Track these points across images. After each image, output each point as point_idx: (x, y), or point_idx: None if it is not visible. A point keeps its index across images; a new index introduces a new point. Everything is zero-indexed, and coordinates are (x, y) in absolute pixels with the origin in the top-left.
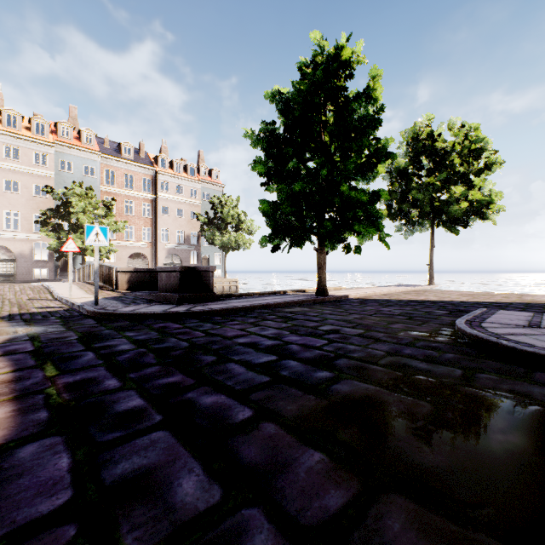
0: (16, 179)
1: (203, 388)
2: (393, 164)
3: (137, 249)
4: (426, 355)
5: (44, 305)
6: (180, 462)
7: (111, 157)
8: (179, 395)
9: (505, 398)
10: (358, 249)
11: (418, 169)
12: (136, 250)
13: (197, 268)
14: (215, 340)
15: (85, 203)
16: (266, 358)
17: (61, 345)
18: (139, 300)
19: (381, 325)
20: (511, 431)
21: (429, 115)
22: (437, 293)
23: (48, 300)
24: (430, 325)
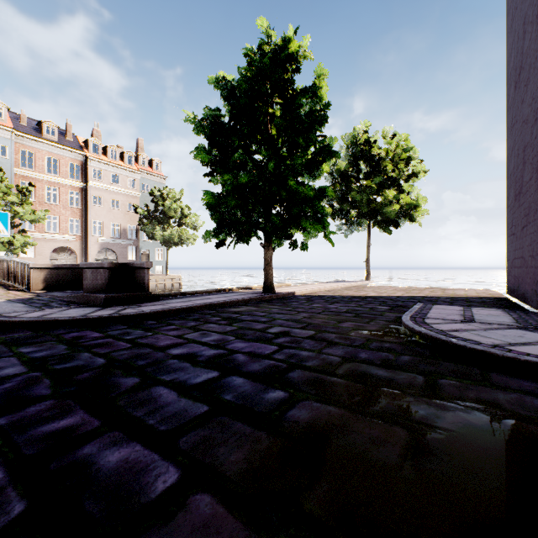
0: None
1: (110, 435)
2: (335, 166)
3: (63, 242)
4: (383, 359)
5: None
6: None
7: (28, 137)
8: (68, 453)
9: (477, 412)
10: (305, 246)
11: (357, 172)
12: (62, 244)
13: (130, 264)
14: (143, 352)
15: None
16: (206, 375)
17: None
18: (54, 302)
19: (331, 325)
20: (503, 462)
21: (367, 122)
22: (375, 288)
23: None
24: (377, 323)
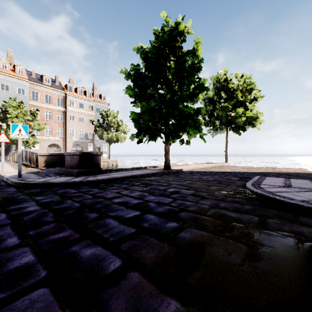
0: None
1: (85, 241)
2: (206, 95)
3: (54, 141)
4: (234, 207)
5: None
6: None
7: (36, 84)
8: (65, 249)
9: (290, 237)
10: (188, 142)
11: (219, 98)
12: (53, 142)
13: (90, 153)
14: (99, 200)
15: (18, 111)
16: (133, 213)
17: None
18: (51, 173)
19: (203, 187)
20: (303, 265)
21: (225, 68)
22: (230, 167)
23: None
24: (231, 187)
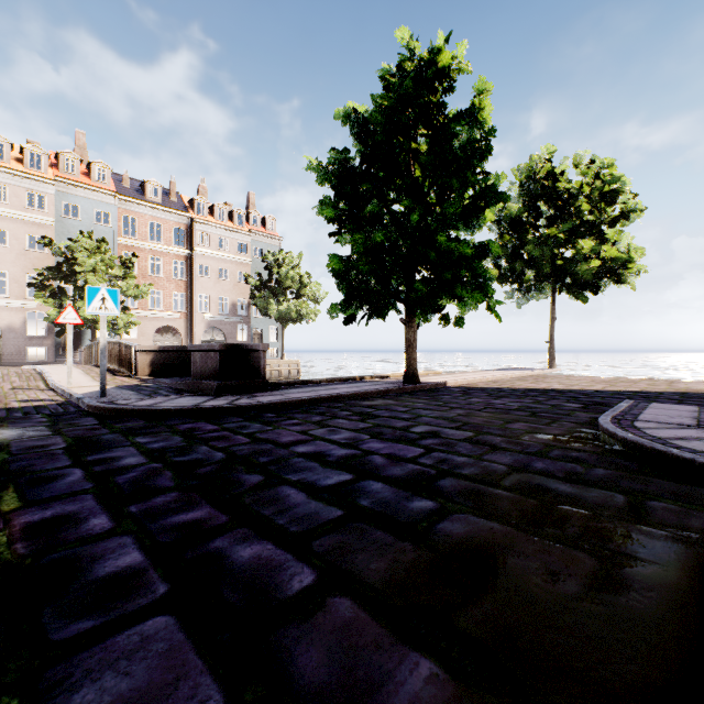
0: (3, 227)
1: (239, 531)
2: (503, 211)
3: (167, 321)
4: (567, 471)
5: (31, 397)
6: (186, 686)
7: (131, 200)
8: (201, 544)
9: (702, 545)
10: (460, 321)
11: (535, 217)
12: (165, 323)
13: (244, 346)
14: (265, 448)
15: (96, 259)
16: (338, 477)
17: (38, 458)
18: (163, 389)
19: (495, 425)
20: None
21: (549, 147)
22: (561, 379)
23: (38, 389)
24: (562, 425)
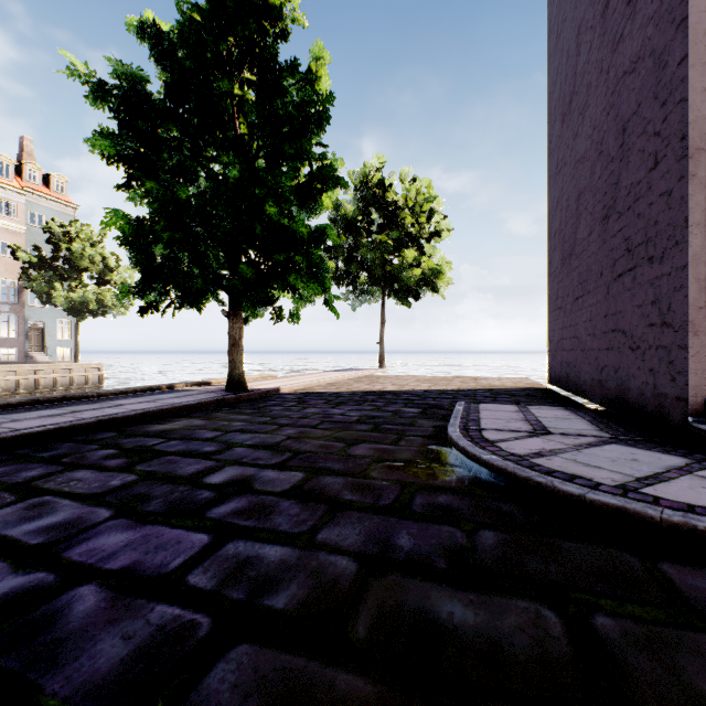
0: None
1: None
2: (340, 211)
3: None
4: (447, 549)
5: None
6: None
7: None
8: None
9: None
10: (295, 317)
11: (368, 223)
12: None
13: None
14: None
15: None
16: None
17: None
18: None
19: (335, 452)
20: None
21: (381, 157)
22: (392, 379)
23: None
24: (411, 442)
